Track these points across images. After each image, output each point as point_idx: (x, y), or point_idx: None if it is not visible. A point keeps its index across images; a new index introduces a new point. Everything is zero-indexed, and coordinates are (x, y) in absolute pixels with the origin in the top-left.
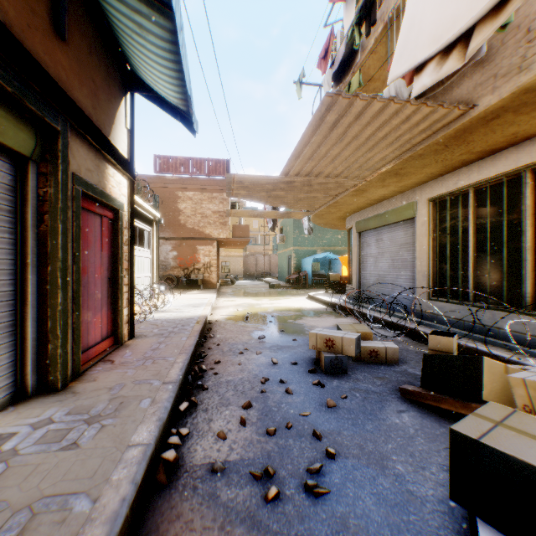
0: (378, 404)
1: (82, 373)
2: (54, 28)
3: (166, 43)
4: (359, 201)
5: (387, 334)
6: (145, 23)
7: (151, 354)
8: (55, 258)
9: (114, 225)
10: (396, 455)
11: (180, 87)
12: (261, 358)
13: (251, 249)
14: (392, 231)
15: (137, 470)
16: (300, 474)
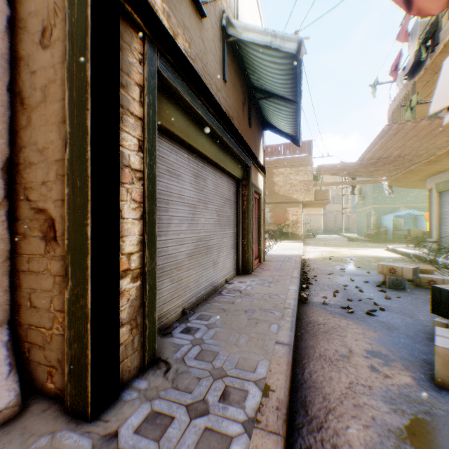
0: (421, 303)
1: (253, 270)
2: (248, 125)
3: (290, 113)
4: (434, 167)
5: None
6: (281, 107)
7: (279, 268)
8: (248, 219)
9: (258, 202)
10: (421, 316)
11: (294, 126)
12: (343, 278)
13: (329, 207)
14: None
15: (296, 294)
16: (364, 311)
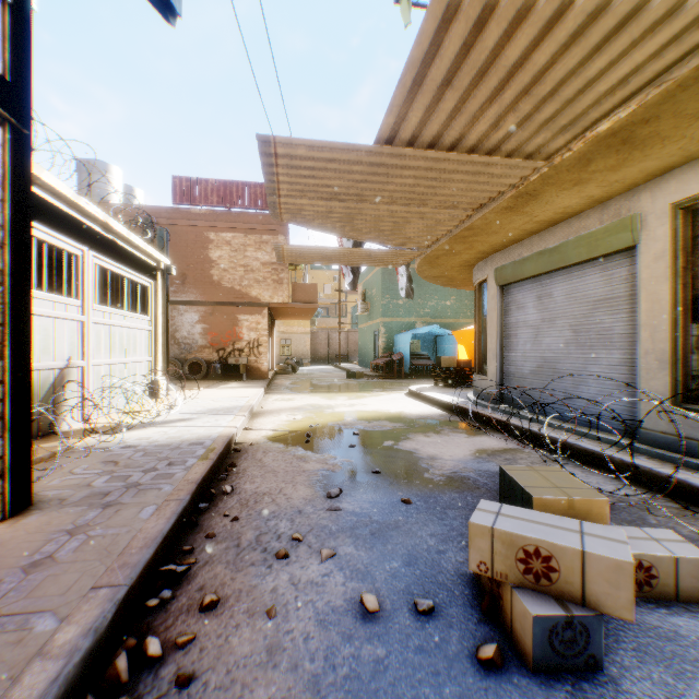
0: None
1: None
2: None
3: None
4: (512, 225)
5: (592, 480)
6: None
7: (3, 594)
8: None
9: None
10: None
11: None
12: (333, 580)
13: (322, 323)
14: (574, 278)
15: None
16: None
